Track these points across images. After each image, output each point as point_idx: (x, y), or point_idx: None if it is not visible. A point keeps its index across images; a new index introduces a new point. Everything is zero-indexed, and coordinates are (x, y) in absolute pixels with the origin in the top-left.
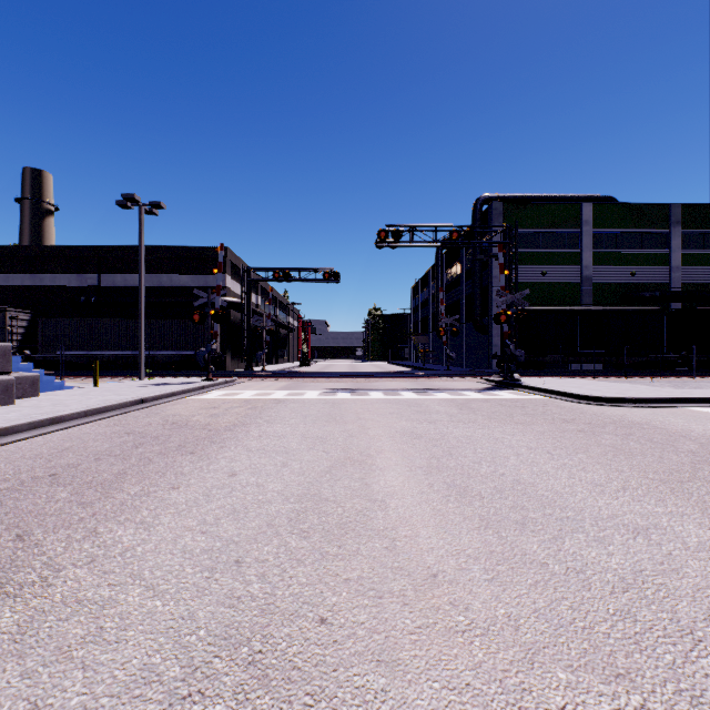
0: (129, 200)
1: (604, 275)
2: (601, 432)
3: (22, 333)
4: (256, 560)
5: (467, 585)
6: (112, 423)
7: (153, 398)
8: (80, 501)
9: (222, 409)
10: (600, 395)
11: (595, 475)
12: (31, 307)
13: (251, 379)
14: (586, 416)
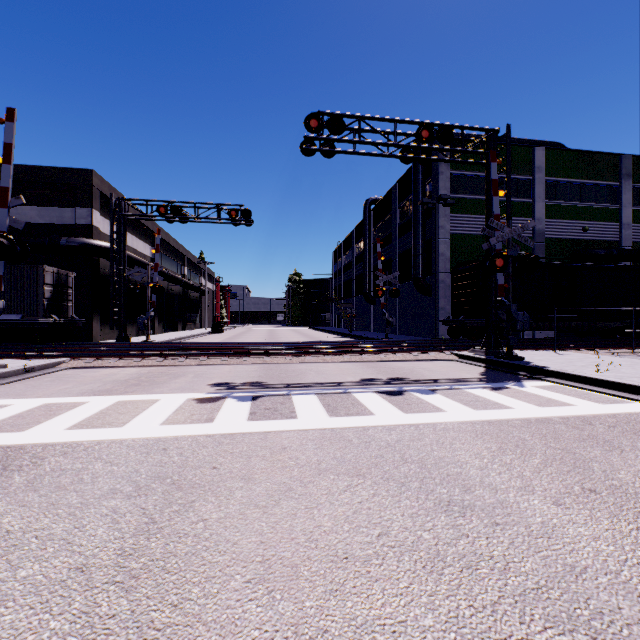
0: None
1: (556, 230)
2: None
3: None
4: None
5: None
6: None
7: None
8: None
9: None
10: None
11: None
12: None
13: (92, 361)
14: None
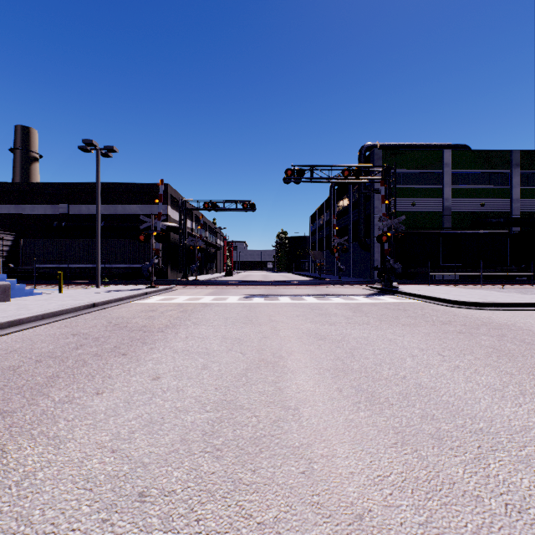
0: (88, 144)
1: (460, 206)
2: (478, 333)
3: (7, 250)
4: (162, 492)
5: (400, 533)
6: (64, 325)
7: (103, 303)
8: (3, 410)
9: (158, 312)
10: (467, 300)
11: (489, 378)
12: (15, 230)
13: (185, 287)
14: (459, 318)
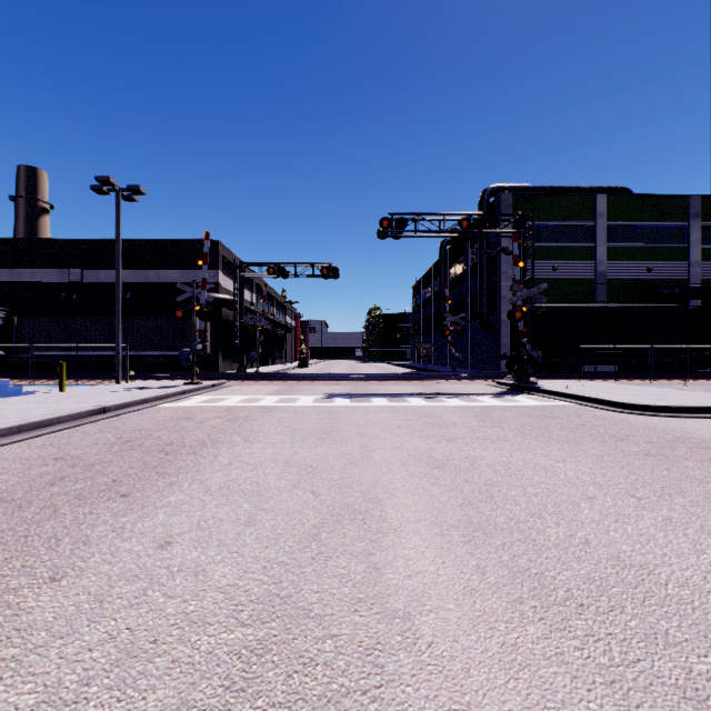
0: (104, 183)
1: (618, 271)
2: (676, 456)
3: None
4: None
5: None
6: (49, 441)
7: (118, 407)
8: None
9: (195, 421)
10: (642, 403)
11: None
12: (9, 305)
13: (241, 382)
14: (638, 431)
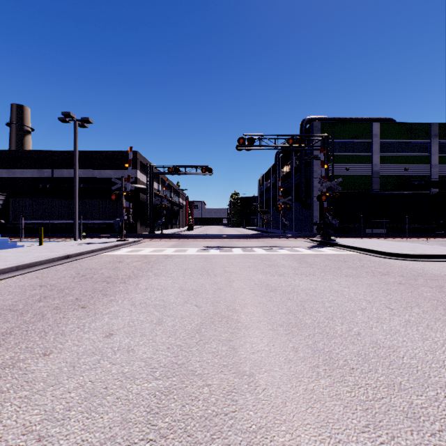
0: (67, 116)
1: (387, 170)
2: (417, 284)
3: None
4: None
5: None
6: (35, 275)
7: (76, 254)
8: None
9: (124, 263)
10: (399, 252)
11: (444, 335)
12: (7, 191)
13: (152, 240)
14: (396, 269)
